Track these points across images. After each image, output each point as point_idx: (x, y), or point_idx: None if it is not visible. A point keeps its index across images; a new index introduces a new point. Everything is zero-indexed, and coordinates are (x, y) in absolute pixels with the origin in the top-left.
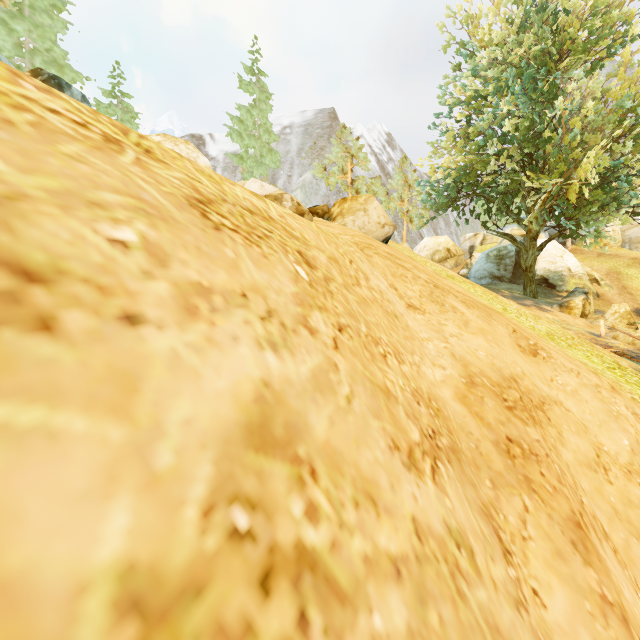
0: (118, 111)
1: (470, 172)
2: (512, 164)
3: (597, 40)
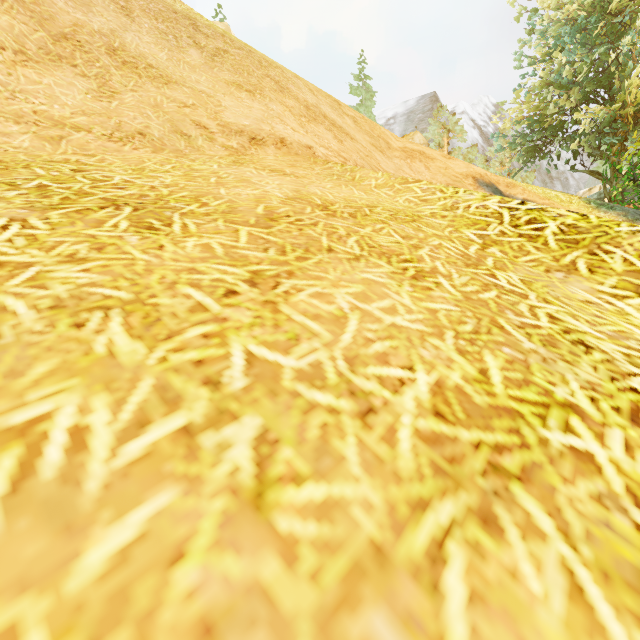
0: None
1: (540, 118)
2: (572, 103)
3: None
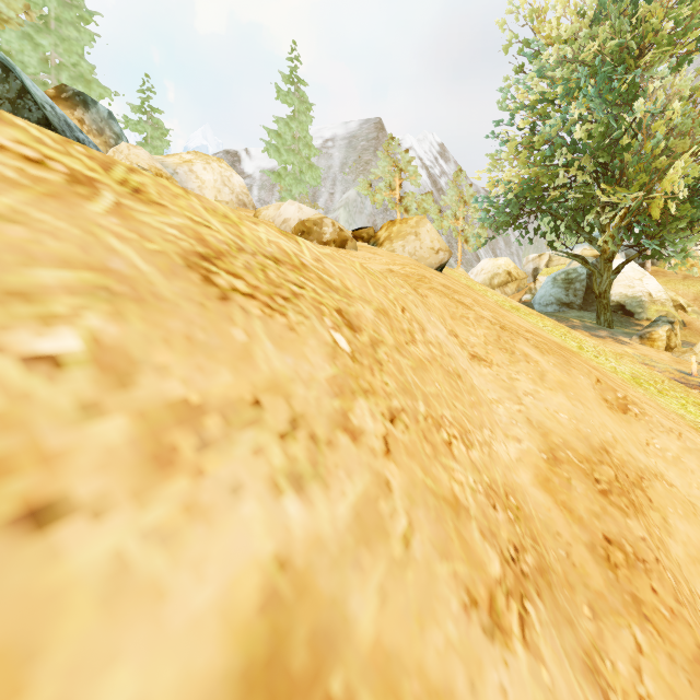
0: (148, 128)
1: (535, 186)
2: (584, 176)
3: (685, 31)
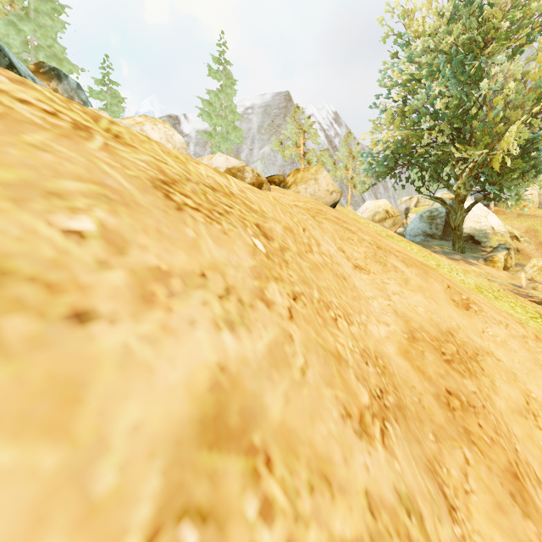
0: (107, 96)
1: (406, 145)
2: (443, 137)
3: (518, 29)
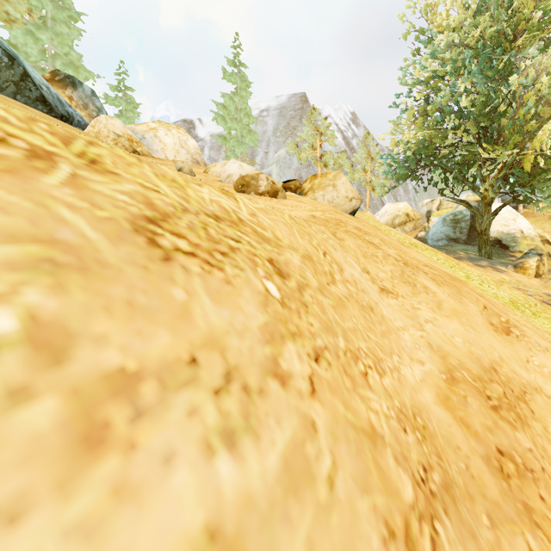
0: (123, 102)
1: (429, 145)
2: (469, 137)
3: None
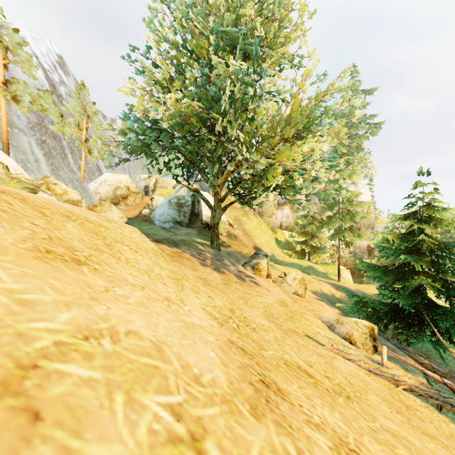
0: None
1: (183, 124)
2: (232, 130)
3: None
